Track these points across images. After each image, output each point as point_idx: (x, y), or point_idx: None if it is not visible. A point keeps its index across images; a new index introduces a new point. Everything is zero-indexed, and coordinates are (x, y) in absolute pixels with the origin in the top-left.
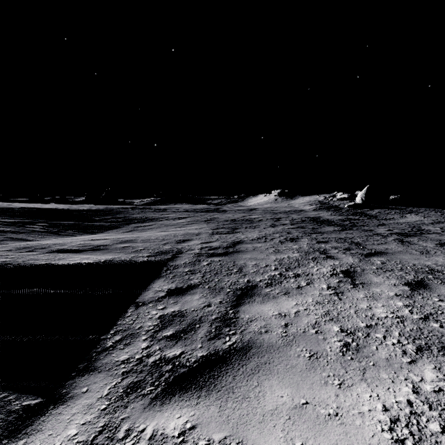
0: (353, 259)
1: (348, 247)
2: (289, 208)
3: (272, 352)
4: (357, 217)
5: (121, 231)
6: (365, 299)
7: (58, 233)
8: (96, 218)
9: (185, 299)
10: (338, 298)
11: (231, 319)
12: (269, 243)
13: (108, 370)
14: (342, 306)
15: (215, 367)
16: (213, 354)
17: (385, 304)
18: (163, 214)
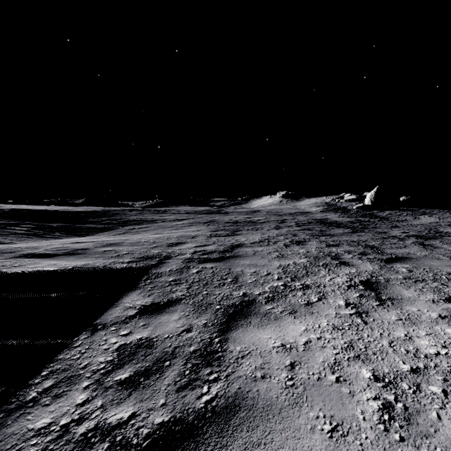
0: (372, 266)
1: (364, 252)
2: (295, 209)
3: (270, 418)
4: (367, 219)
5: (113, 233)
6: (399, 323)
7: (42, 235)
8: (90, 220)
9: (159, 320)
10: (362, 321)
11: (216, 353)
12: (272, 246)
13: (8, 449)
14: (369, 333)
15: (176, 450)
16: (179, 420)
17: (430, 332)
18: (161, 216)
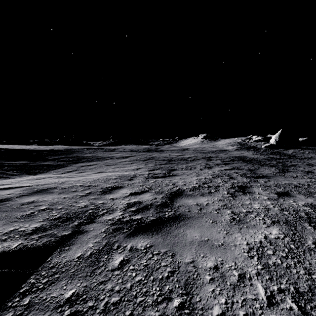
0: None
1: None
2: (215, 148)
3: None
4: (279, 157)
5: (63, 171)
6: None
7: None
8: (51, 158)
9: None
10: None
11: None
12: (216, 195)
13: None
14: None
15: None
16: None
17: None
18: (110, 153)
